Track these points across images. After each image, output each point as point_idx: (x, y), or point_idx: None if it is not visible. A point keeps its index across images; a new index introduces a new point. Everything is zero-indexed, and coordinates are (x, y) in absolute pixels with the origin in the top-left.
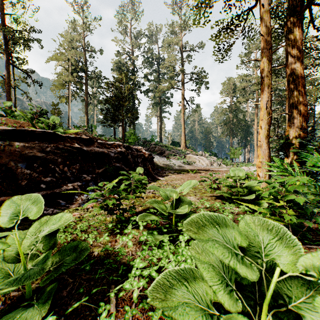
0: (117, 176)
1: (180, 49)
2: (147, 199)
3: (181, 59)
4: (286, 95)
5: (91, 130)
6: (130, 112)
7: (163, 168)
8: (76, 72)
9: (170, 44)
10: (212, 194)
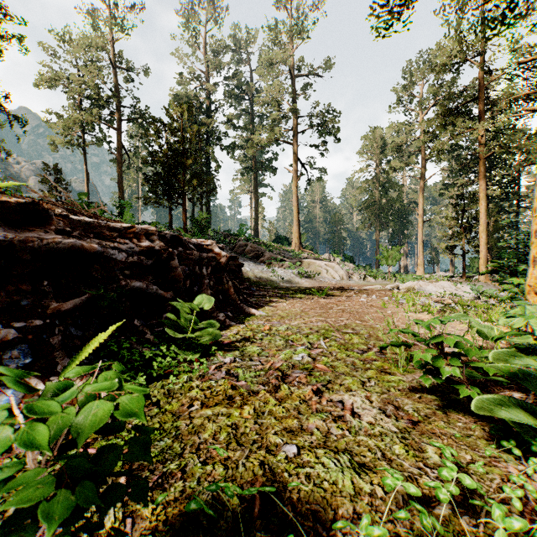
0: (135, 316)
1: (290, 72)
2: (203, 411)
3: (293, 90)
4: (482, 153)
5: (121, 211)
6: (198, 178)
7: (261, 284)
8: (100, 107)
9: (273, 63)
10: (411, 377)
